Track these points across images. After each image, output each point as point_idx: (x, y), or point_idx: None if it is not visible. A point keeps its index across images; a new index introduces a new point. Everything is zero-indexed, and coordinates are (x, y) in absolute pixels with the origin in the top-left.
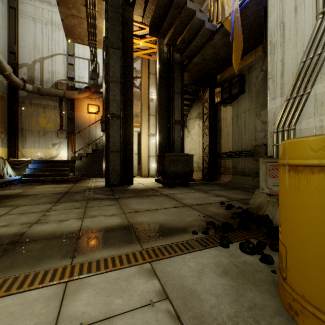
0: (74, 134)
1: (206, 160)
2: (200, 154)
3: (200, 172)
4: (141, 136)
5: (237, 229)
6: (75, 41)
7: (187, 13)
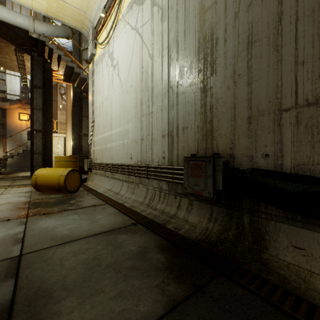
0: (6, 138)
1: None
2: None
3: None
4: (66, 141)
5: None
6: (7, 69)
7: (82, 78)
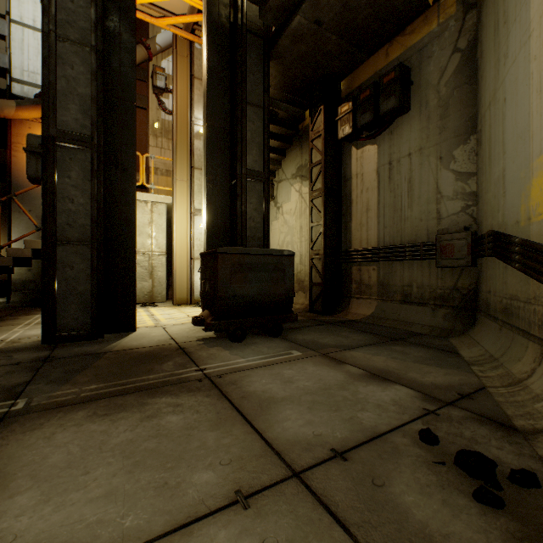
0: None
1: (318, 267)
2: (302, 255)
3: (304, 294)
4: (174, 214)
5: None
6: None
7: None
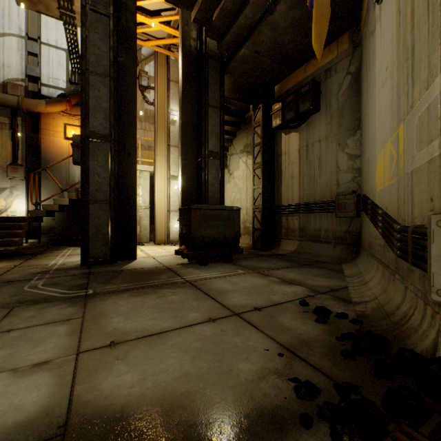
0: (36, 172)
1: (258, 218)
2: (248, 208)
3: (249, 236)
4: (156, 179)
5: (387, 413)
6: (35, 8)
7: None
